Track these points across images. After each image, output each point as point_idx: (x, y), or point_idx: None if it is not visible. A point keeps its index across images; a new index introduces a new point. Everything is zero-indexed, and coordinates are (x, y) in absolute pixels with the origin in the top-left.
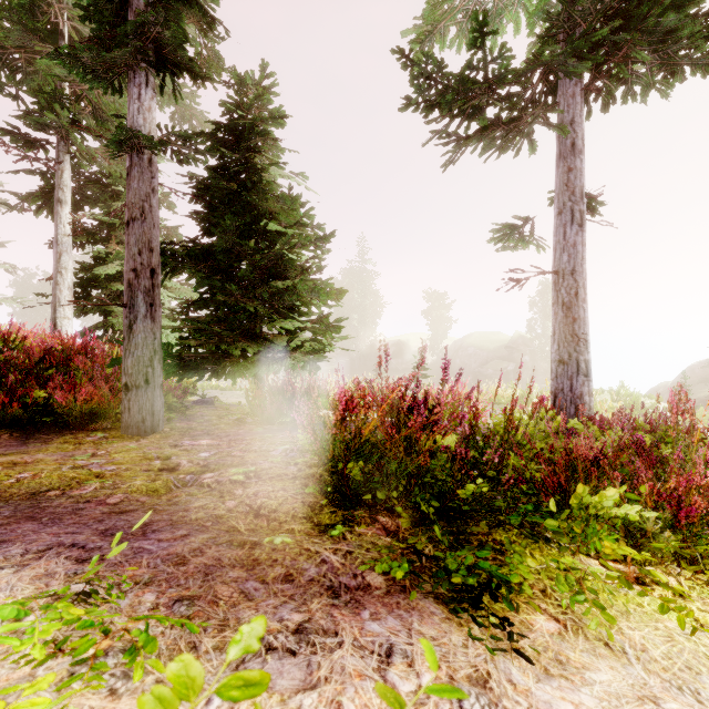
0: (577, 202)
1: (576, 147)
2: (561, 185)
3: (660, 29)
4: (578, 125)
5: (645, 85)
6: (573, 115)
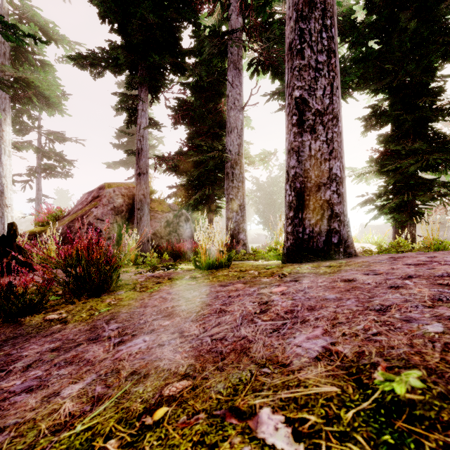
0: (40, 201)
1: (40, 189)
2: (36, 197)
3: (57, 171)
4: (40, 185)
5: (61, 176)
6: (39, 183)
